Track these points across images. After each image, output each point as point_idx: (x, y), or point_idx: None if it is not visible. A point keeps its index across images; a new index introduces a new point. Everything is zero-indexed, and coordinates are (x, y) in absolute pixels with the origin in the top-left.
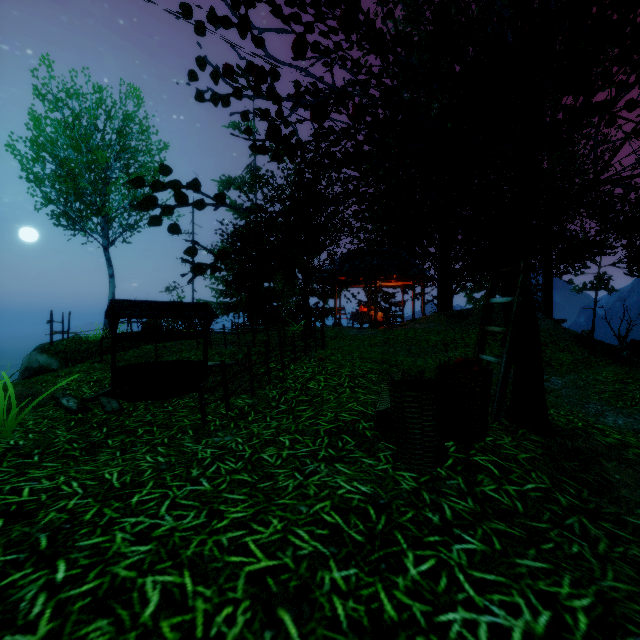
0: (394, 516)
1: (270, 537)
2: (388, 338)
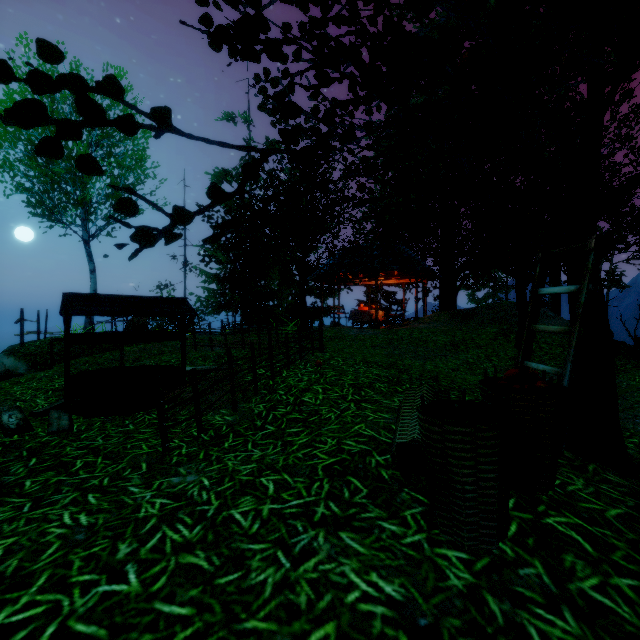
0: None
1: None
2: (392, 339)
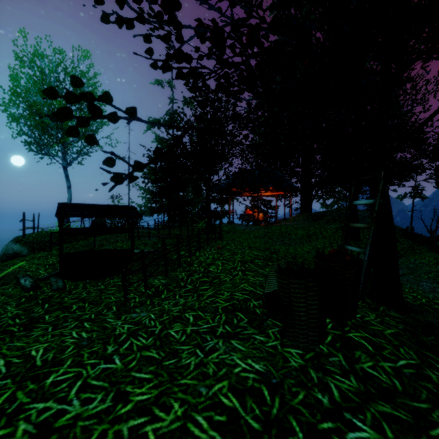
0: (287, 398)
1: (170, 426)
2: (267, 232)
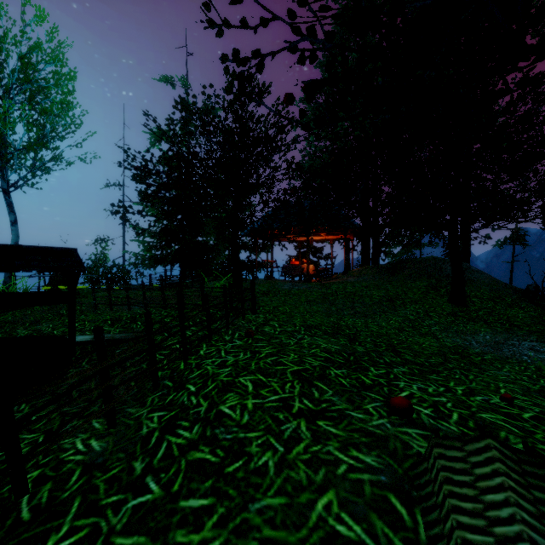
0: None
1: None
2: (326, 293)
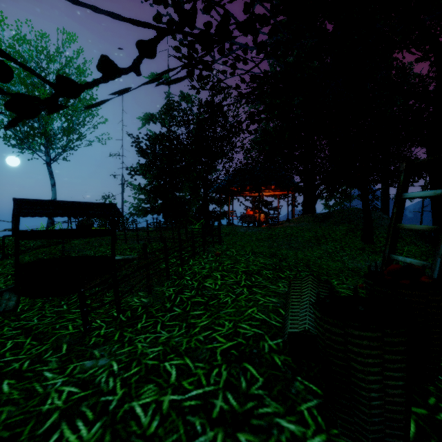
0: None
1: None
2: (271, 234)
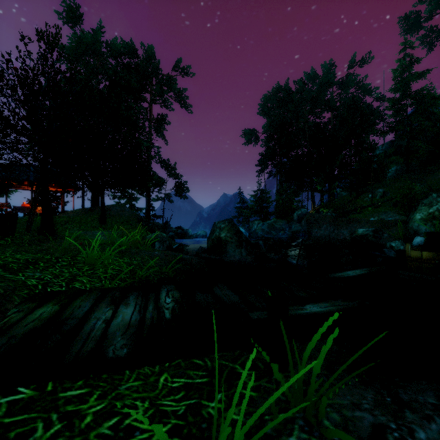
0: None
1: None
2: None
